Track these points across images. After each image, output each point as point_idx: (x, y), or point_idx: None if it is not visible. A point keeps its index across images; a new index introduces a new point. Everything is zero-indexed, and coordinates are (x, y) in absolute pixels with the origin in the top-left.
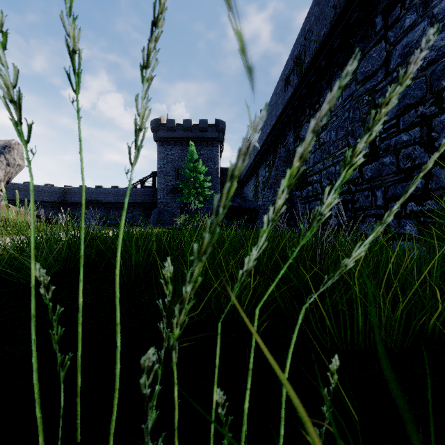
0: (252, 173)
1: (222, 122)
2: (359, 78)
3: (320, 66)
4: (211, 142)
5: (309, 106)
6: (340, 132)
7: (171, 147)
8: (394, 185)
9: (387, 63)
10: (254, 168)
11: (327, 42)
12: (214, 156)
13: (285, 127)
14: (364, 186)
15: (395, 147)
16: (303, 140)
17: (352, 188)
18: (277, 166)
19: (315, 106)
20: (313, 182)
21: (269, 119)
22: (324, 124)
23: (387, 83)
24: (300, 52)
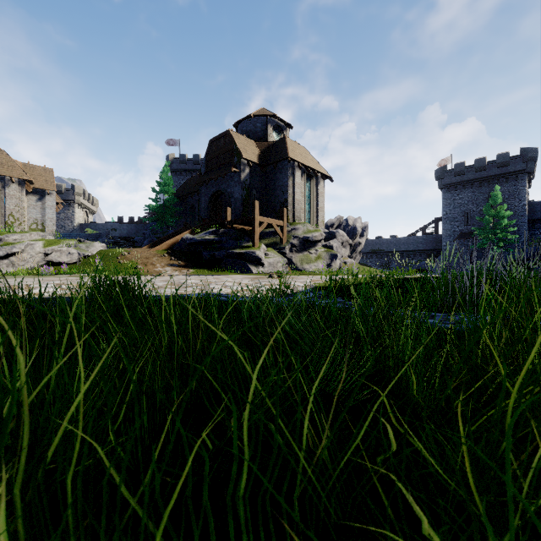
0: None
1: (532, 149)
2: None
3: None
4: (513, 177)
5: None
6: None
7: (458, 191)
8: None
9: None
10: None
11: None
12: (519, 191)
13: None
14: None
15: None
16: None
17: None
18: None
19: None
20: None
21: None
22: None
23: None
24: None
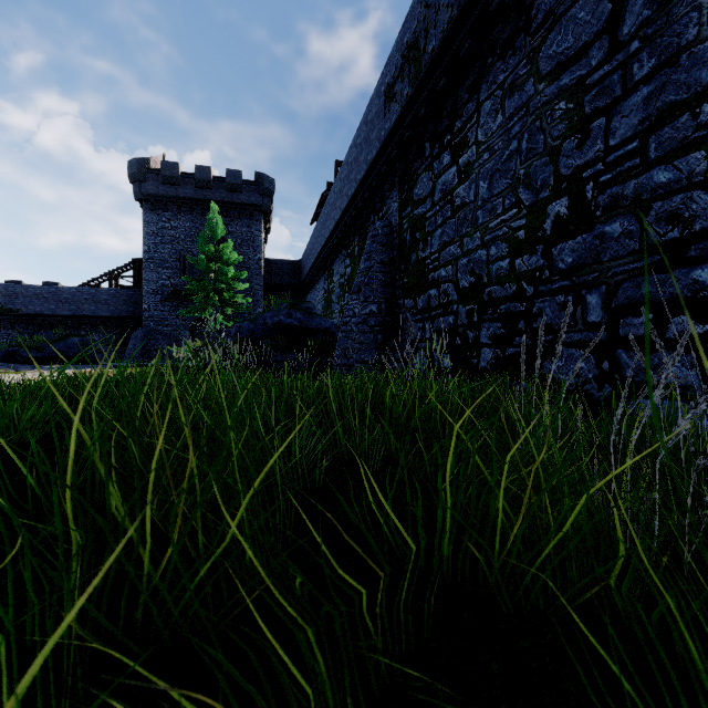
0: (321, 270)
1: (269, 178)
2: (543, 68)
3: (459, 55)
4: (247, 213)
5: (431, 139)
6: (499, 181)
7: (171, 214)
8: (634, 279)
9: (615, 25)
10: (324, 261)
11: (475, 1)
12: (254, 237)
13: (383, 184)
14: (557, 285)
15: (636, 200)
16: (419, 203)
17: (526, 290)
18: (369, 252)
19: (444, 138)
20: (441, 281)
21: (353, 170)
22: (463, 169)
23: (615, 66)
24: (415, 35)
